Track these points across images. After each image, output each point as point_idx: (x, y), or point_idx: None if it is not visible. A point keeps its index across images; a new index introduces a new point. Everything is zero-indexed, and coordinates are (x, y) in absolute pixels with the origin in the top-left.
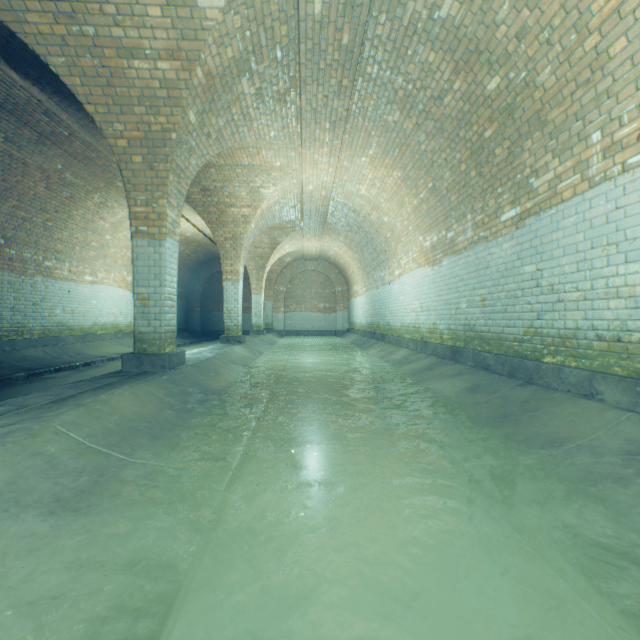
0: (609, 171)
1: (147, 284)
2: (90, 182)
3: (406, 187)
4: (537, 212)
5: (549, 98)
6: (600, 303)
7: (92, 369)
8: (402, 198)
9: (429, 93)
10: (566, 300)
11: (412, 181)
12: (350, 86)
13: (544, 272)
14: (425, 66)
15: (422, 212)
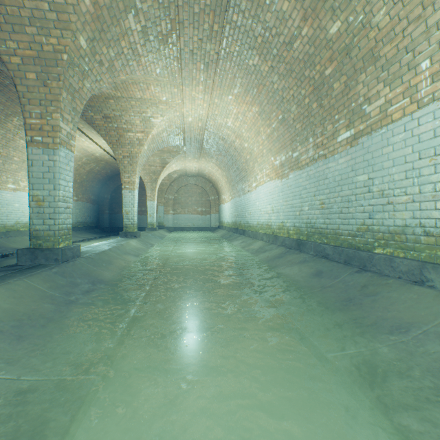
0: (438, 92)
1: (42, 187)
2: (8, 107)
3: (262, 119)
4: (369, 132)
5: (383, 36)
6: (428, 204)
7: (8, 260)
8: (258, 128)
9: (282, 39)
10: (395, 202)
11: (266, 114)
12: (220, 31)
13: (375, 180)
14: (280, 14)
15: (274, 138)
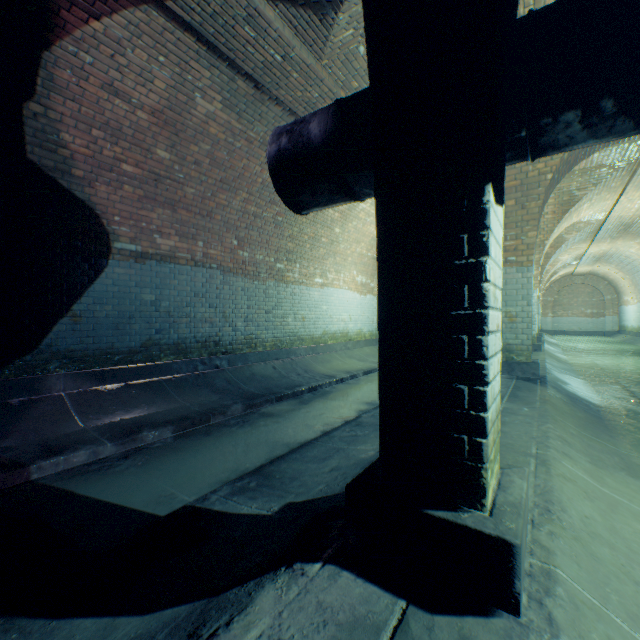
0: None
1: None
2: None
3: None
4: None
5: None
6: None
7: None
8: None
9: None
10: None
11: None
12: (622, 232)
13: None
14: None
15: None
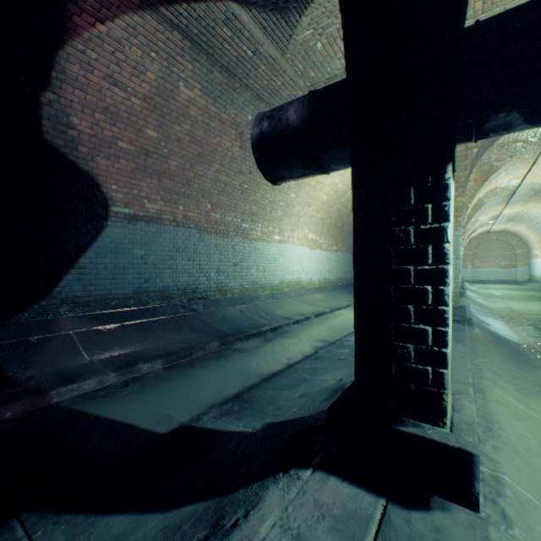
0: None
1: None
2: None
3: None
4: None
5: None
6: None
7: None
8: None
9: None
10: None
11: None
12: (533, 196)
13: None
14: None
15: None
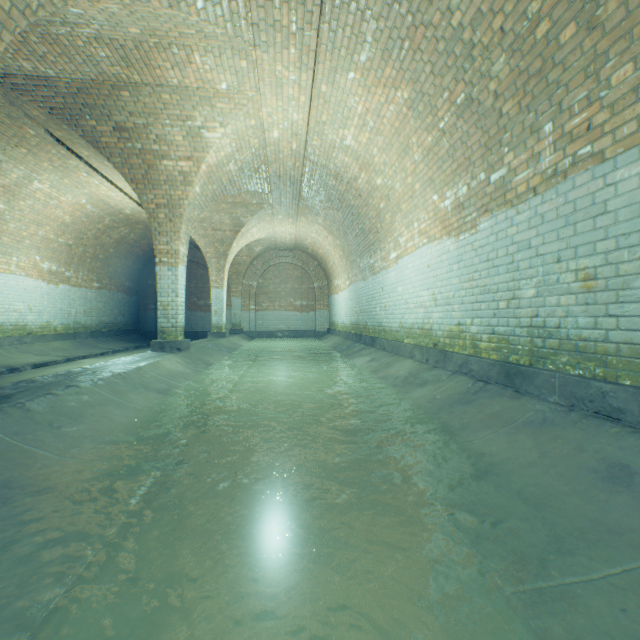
0: None
1: None
2: None
3: (416, 116)
4: None
5: None
6: None
7: None
8: (407, 139)
9: None
10: None
11: (427, 101)
12: None
13: None
14: None
15: (440, 153)
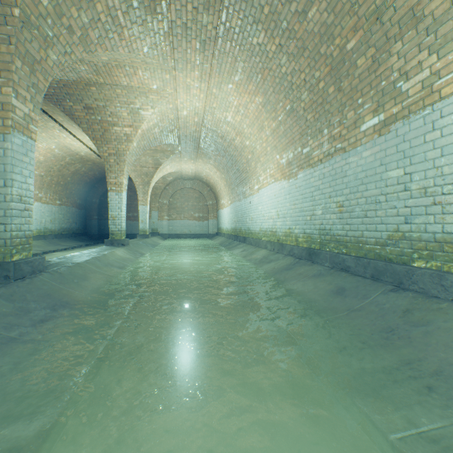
0: None
1: None
2: None
3: (266, 111)
4: (406, 115)
5: None
6: None
7: None
8: (262, 122)
9: (294, 7)
10: (445, 202)
11: (272, 105)
12: None
13: (415, 175)
14: None
15: (280, 133)
